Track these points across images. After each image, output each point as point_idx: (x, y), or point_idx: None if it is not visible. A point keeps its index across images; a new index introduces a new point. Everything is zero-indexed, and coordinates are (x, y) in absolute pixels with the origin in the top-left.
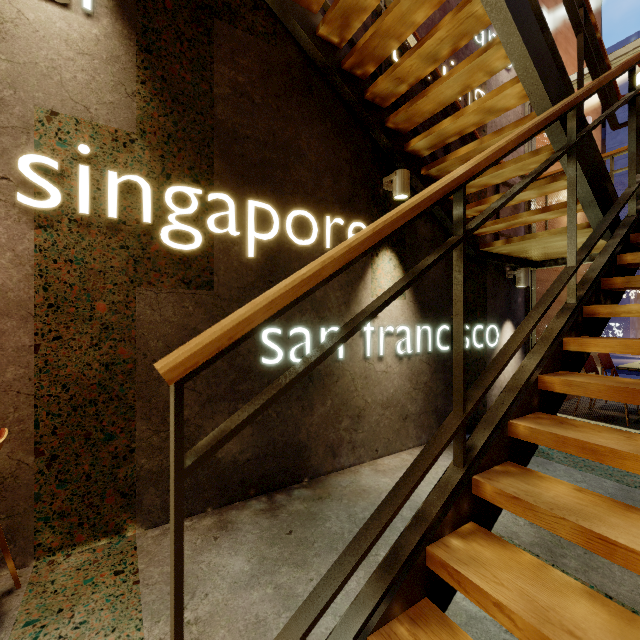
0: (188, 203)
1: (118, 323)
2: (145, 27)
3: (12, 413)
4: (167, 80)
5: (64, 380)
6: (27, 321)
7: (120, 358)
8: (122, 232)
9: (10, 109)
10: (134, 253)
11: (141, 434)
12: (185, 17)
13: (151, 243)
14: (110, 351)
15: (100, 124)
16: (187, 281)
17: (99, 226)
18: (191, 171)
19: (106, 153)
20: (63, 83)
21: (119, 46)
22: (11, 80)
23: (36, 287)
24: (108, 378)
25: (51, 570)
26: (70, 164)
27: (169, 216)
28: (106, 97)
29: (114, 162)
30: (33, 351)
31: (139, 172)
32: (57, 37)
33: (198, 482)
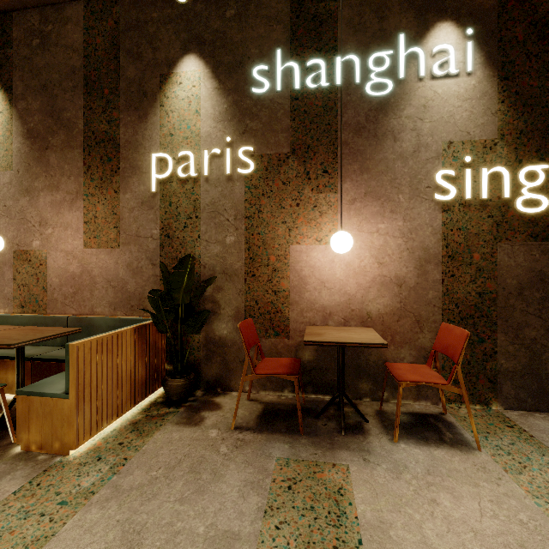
0: (535, 177)
1: (486, 267)
2: (503, 63)
3: (431, 317)
4: (519, 93)
5: (456, 301)
6: (438, 265)
7: (487, 290)
8: (488, 207)
9: (430, 148)
10: (496, 219)
11: (501, 342)
12: (532, 40)
13: (507, 211)
14: (481, 285)
15: (475, 140)
16: (534, 235)
17: (475, 205)
18: (537, 153)
19: (479, 157)
20: (455, 123)
21: (486, 85)
22: (430, 132)
23: (442, 246)
24: (480, 302)
25: (456, 411)
26: (459, 170)
27: (521, 190)
28: (479, 121)
29: (483, 162)
30: (440, 283)
31: (499, 164)
32: (452, 97)
33: (543, 388)
